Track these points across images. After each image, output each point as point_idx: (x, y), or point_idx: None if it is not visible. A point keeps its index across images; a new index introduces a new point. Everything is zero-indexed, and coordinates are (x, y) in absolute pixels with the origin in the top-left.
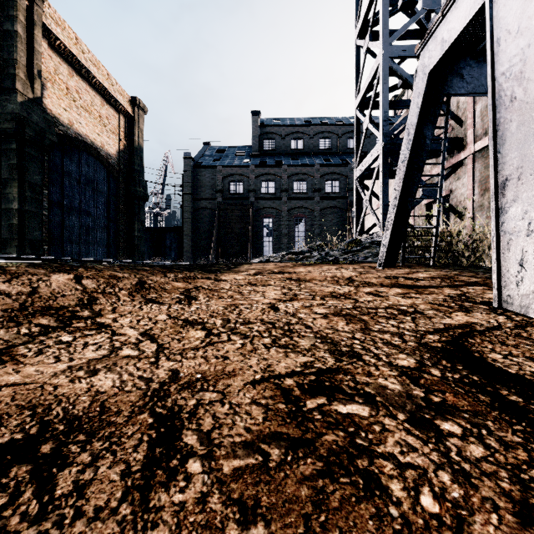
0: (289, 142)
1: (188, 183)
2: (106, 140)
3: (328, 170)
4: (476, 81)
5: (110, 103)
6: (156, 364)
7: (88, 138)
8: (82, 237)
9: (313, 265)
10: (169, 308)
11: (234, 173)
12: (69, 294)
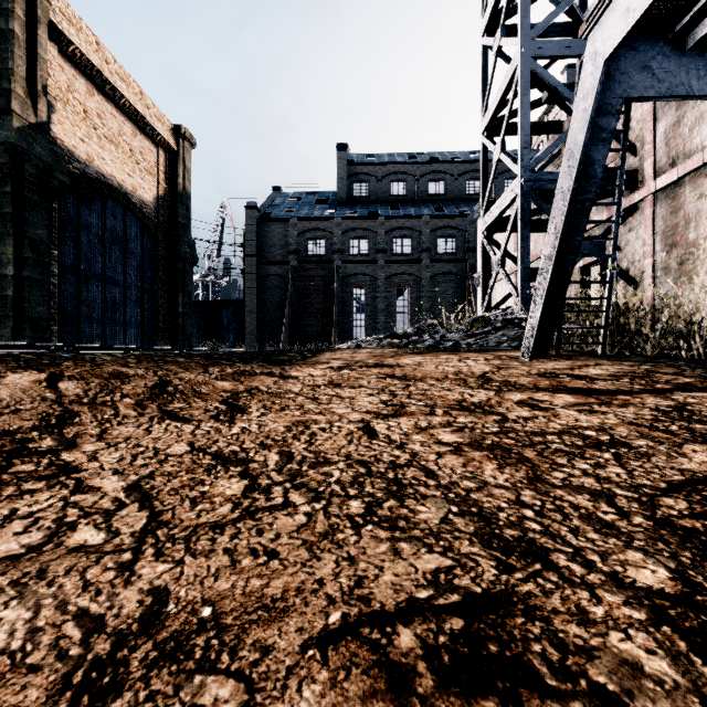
0: (387, 185)
1: (252, 241)
2: (139, 183)
3: (440, 223)
4: (672, 77)
5: (145, 133)
6: (129, 569)
7: (115, 179)
8: (106, 314)
9: (423, 354)
10: (196, 429)
11: (313, 227)
12: (27, 407)
